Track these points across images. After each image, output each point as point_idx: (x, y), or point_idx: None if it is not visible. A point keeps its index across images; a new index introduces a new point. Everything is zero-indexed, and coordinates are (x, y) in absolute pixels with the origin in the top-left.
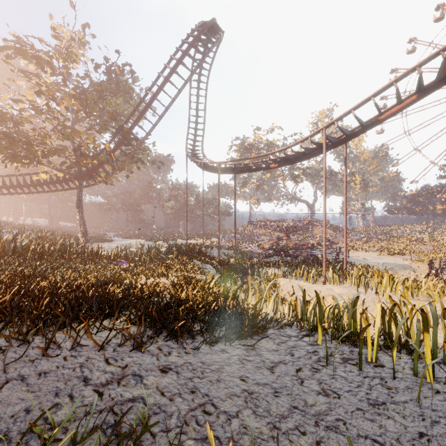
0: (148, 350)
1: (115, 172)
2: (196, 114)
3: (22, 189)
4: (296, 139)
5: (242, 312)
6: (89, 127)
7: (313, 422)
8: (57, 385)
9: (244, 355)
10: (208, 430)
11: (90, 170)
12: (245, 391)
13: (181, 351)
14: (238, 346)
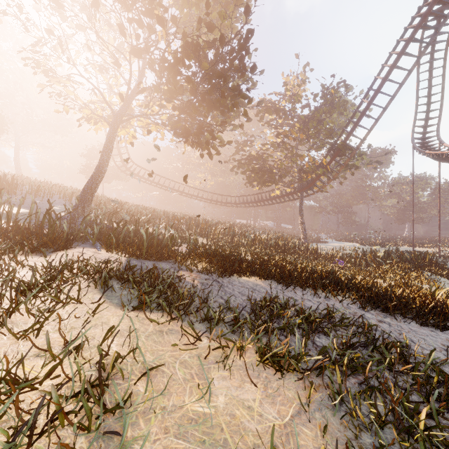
0: (368, 312)
1: (330, 182)
2: (428, 93)
3: (264, 203)
4: None
5: None
6: (309, 148)
7: None
8: (324, 307)
9: None
10: (403, 336)
11: (309, 183)
12: (442, 348)
13: (393, 320)
14: None
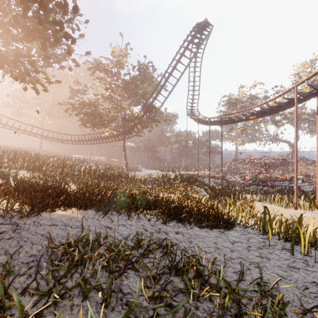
0: (168, 225)
1: (143, 129)
2: (193, 84)
3: (96, 141)
4: (277, 90)
5: (219, 216)
6: (129, 104)
7: (248, 264)
8: (136, 229)
9: (218, 235)
10: (196, 248)
11: (129, 129)
12: (215, 247)
13: (184, 228)
14: (215, 231)
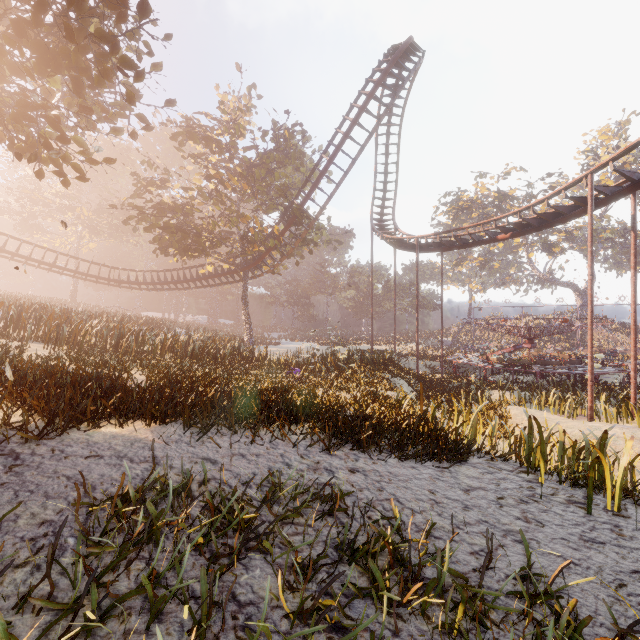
0: (335, 454)
1: (283, 259)
2: (385, 170)
3: (188, 284)
4: (552, 183)
5: (439, 434)
6: (256, 208)
7: (501, 534)
8: (268, 464)
9: (436, 475)
10: (392, 504)
11: (256, 258)
12: (432, 500)
13: (368, 461)
14: (431, 467)
